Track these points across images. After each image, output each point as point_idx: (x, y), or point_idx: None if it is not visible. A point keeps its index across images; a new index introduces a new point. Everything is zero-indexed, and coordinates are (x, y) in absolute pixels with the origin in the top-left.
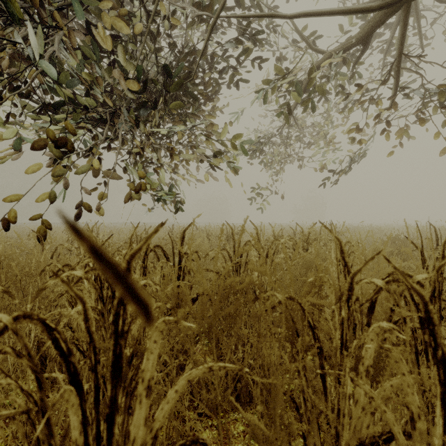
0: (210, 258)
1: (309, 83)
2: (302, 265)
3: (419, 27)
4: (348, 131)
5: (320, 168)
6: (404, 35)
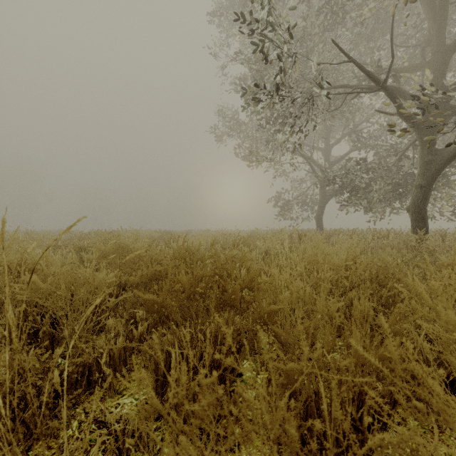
0: None
1: None
2: None
3: None
4: None
5: None
6: None
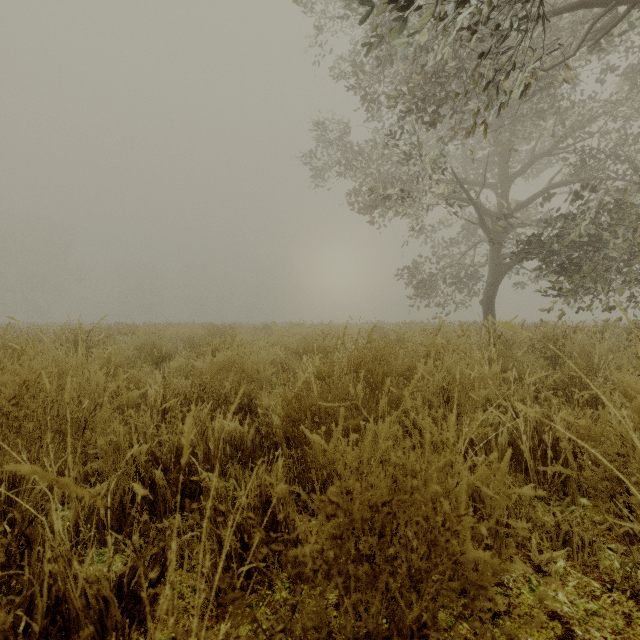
0: None
1: None
2: None
3: None
4: None
5: None
6: None
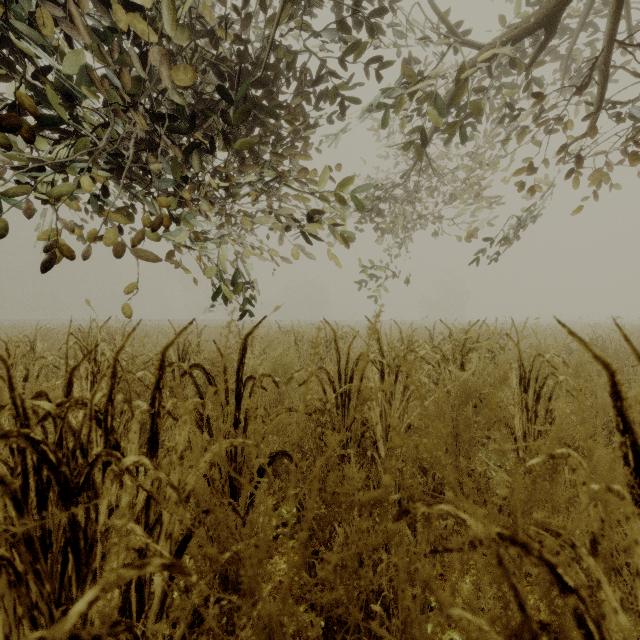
0: (297, 379)
1: (457, 97)
2: (455, 393)
3: (628, 12)
4: (518, 174)
5: (468, 236)
6: (619, 10)
